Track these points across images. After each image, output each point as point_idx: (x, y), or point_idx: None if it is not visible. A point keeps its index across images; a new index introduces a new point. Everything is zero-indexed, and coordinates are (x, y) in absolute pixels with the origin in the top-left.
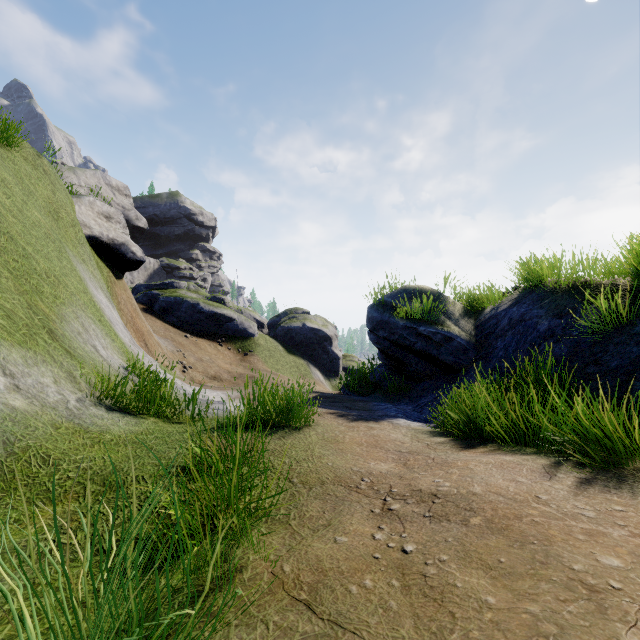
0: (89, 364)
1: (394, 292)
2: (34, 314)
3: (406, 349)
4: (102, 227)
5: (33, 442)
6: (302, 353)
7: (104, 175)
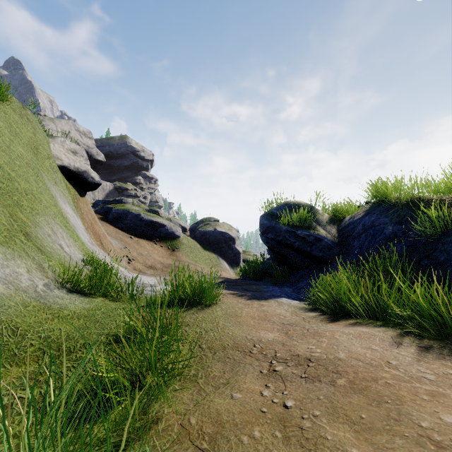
0: (55, 258)
1: (279, 206)
2: (14, 221)
3: (288, 247)
4: (70, 159)
5: (5, 318)
6: (214, 249)
7: (74, 123)
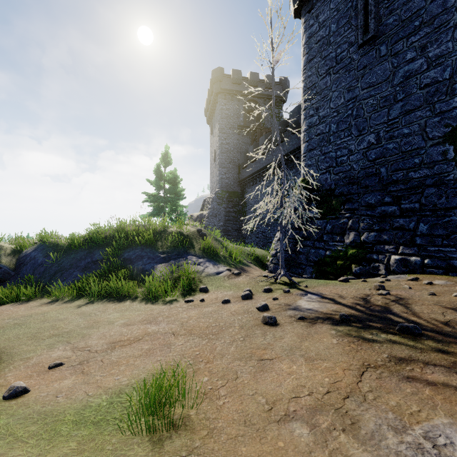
0: None
1: None
2: None
3: None
4: None
5: None
6: None
7: None
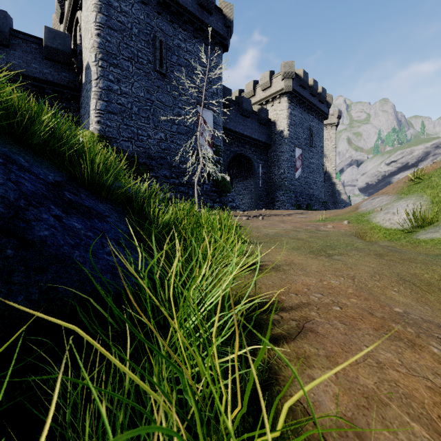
0: None
1: None
2: None
3: None
4: None
5: None
6: None
7: None
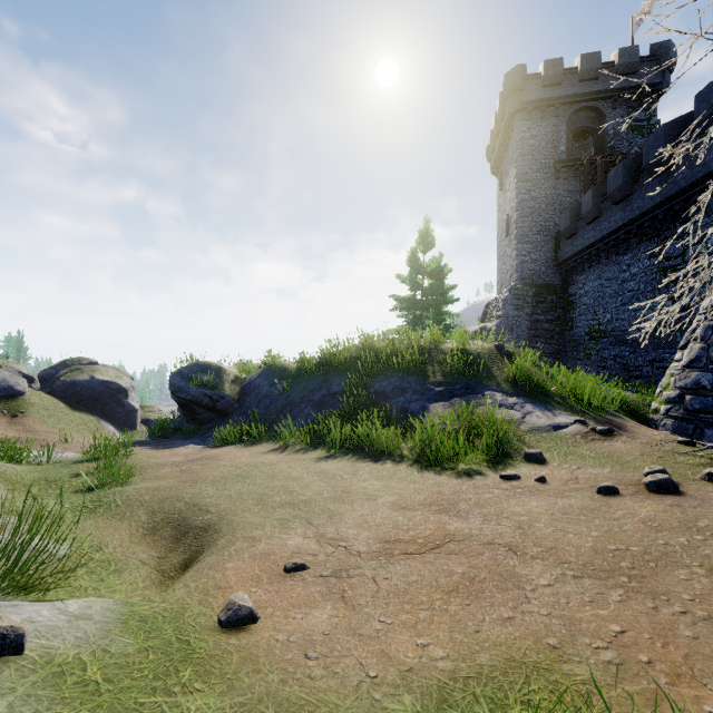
0: None
1: (190, 366)
2: None
3: (198, 404)
4: None
5: (5, 469)
6: (90, 408)
7: None
